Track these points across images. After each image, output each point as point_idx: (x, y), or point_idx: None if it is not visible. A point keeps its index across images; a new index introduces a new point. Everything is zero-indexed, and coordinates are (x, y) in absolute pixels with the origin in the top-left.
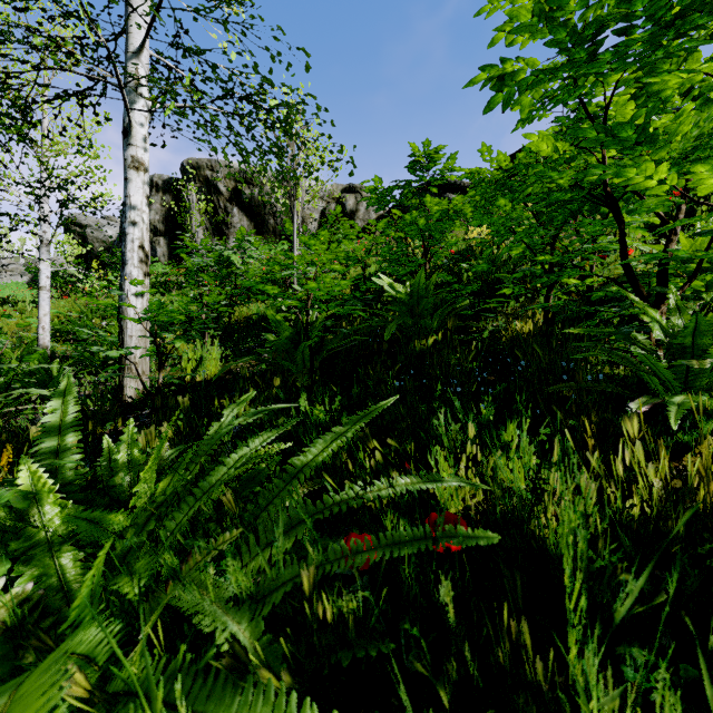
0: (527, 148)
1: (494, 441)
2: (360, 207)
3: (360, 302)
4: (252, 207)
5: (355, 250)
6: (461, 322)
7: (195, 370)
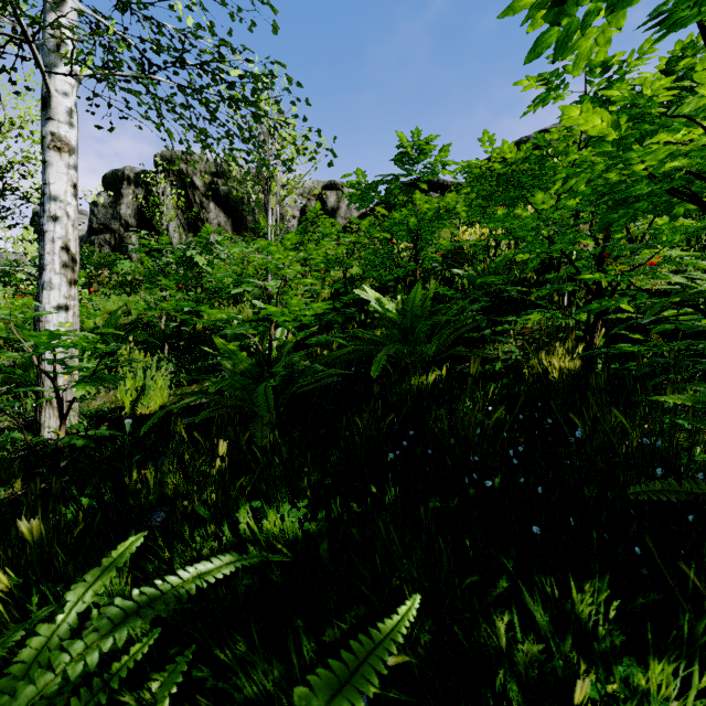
0: (539, 136)
1: (608, 678)
2: (341, 205)
3: (340, 316)
4: (229, 203)
5: (335, 252)
6: (468, 350)
7: (135, 401)
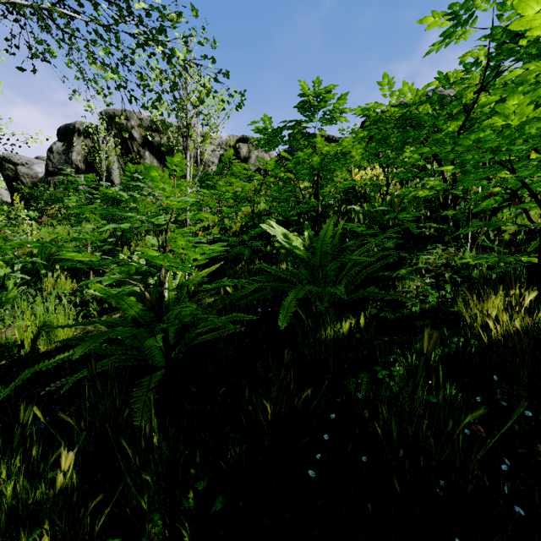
0: (441, 76)
1: None
2: (252, 155)
3: (247, 249)
4: (161, 152)
5: (244, 189)
6: (383, 291)
7: (34, 338)
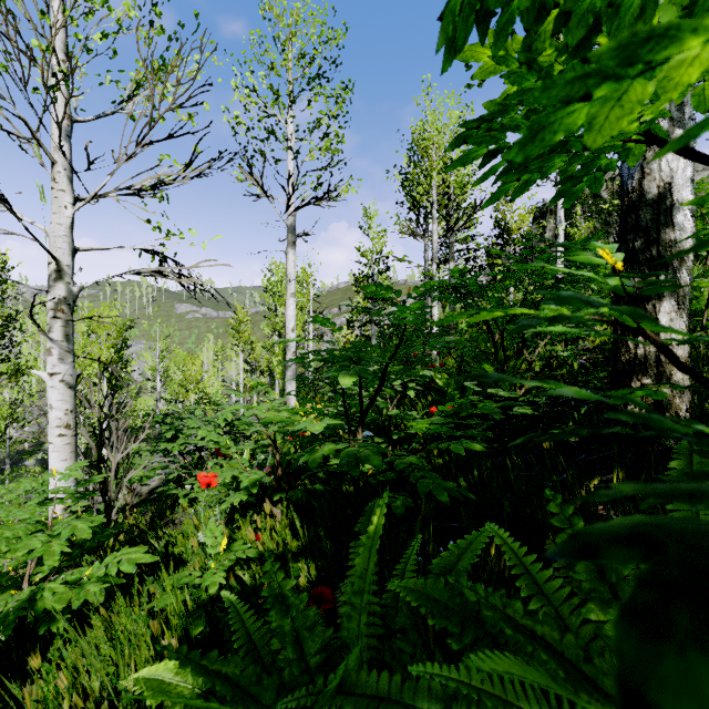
0: None
1: None
2: None
3: None
4: None
5: None
6: None
7: None
